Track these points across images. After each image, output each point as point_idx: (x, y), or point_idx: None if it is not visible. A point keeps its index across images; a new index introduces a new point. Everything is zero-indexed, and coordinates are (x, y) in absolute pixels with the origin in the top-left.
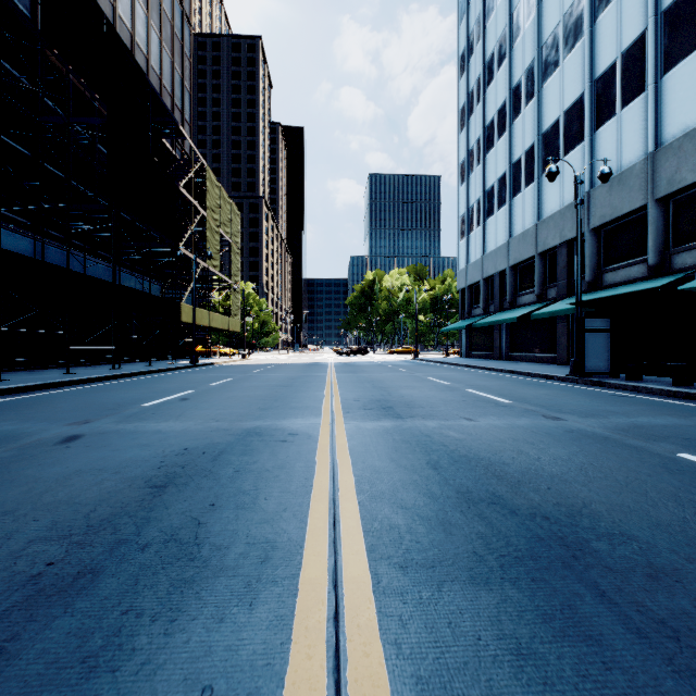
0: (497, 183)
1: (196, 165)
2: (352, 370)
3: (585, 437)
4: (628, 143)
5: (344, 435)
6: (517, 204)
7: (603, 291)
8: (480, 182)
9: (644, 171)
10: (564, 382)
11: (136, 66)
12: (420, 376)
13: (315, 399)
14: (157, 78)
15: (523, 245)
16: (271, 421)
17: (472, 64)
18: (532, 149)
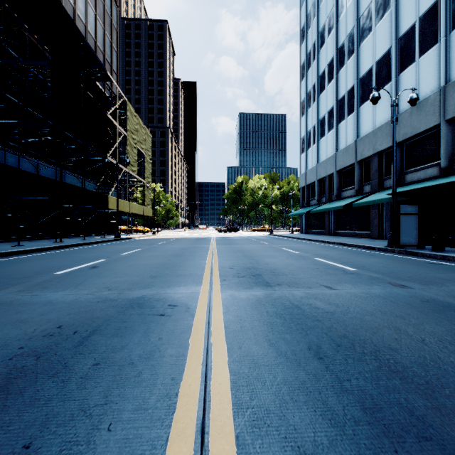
0: (327, 114)
1: (120, 100)
2: (228, 242)
3: (446, 309)
4: (424, 81)
5: (220, 307)
6: (341, 128)
7: (405, 187)
8: (315, 114)
9: (437, 100)
10: (384, 252)
11: (74, 26)
12: (277, 247)
13: (199, 267)
14: (93, 40)
15: (346, 156)
16: (156, 290)
17: (309, 34)
18: (352, 89)
